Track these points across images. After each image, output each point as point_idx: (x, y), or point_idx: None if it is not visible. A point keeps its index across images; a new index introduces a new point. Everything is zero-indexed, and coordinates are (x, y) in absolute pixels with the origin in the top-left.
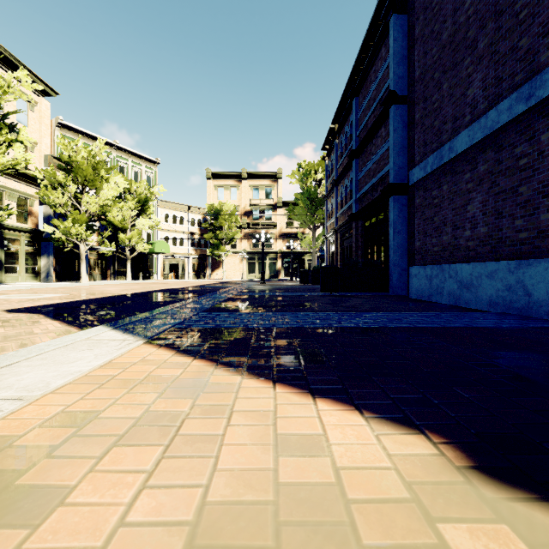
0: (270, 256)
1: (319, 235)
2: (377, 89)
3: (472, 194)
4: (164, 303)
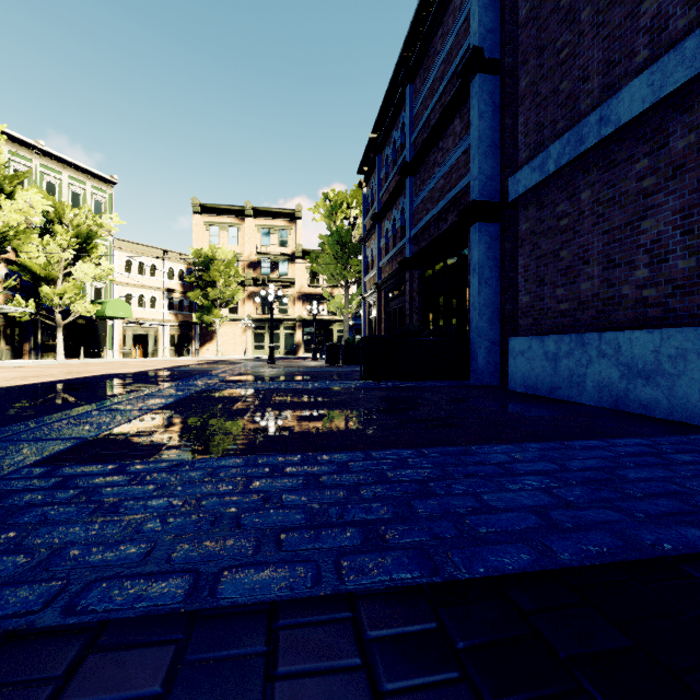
0: (286, 324)
1: (353, 295)
2: (447, 61)
3: (653, 197)
4: (39, 411)
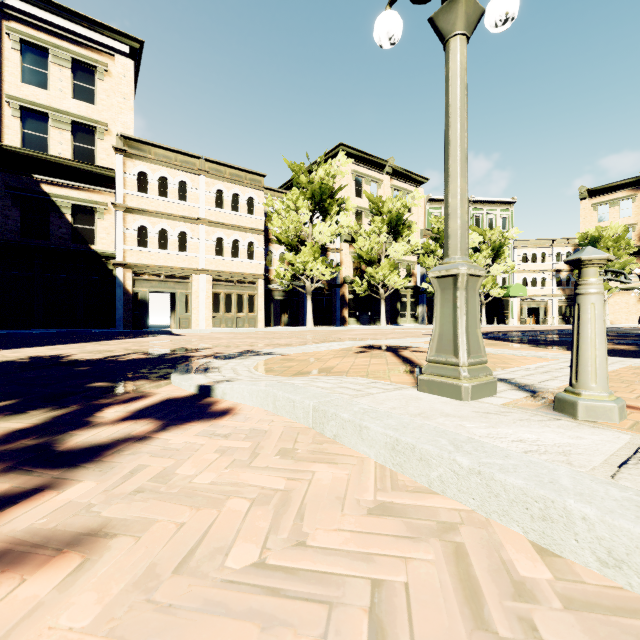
0: None
1: None
2: None
3: None
4: None
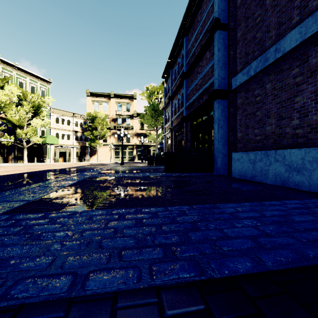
0: (129, 147)
1: (160, 134)
2: (203, 25)
3: (301, 86)
4: (12, 187)
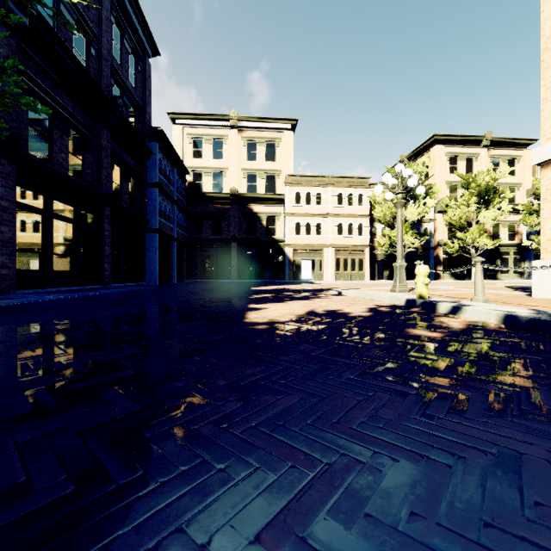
0: None
1: None
2: None
3: None
4: None
